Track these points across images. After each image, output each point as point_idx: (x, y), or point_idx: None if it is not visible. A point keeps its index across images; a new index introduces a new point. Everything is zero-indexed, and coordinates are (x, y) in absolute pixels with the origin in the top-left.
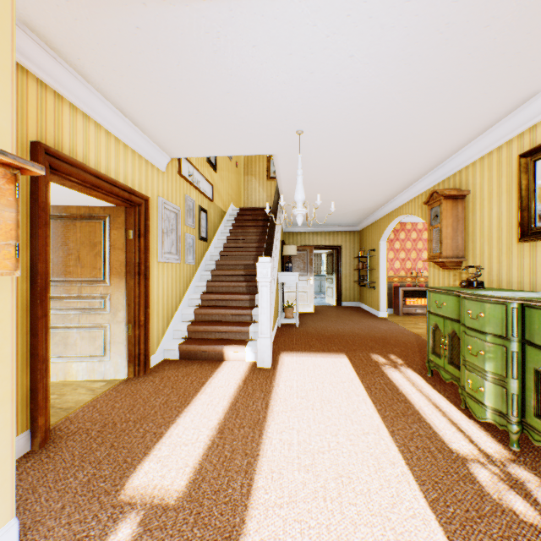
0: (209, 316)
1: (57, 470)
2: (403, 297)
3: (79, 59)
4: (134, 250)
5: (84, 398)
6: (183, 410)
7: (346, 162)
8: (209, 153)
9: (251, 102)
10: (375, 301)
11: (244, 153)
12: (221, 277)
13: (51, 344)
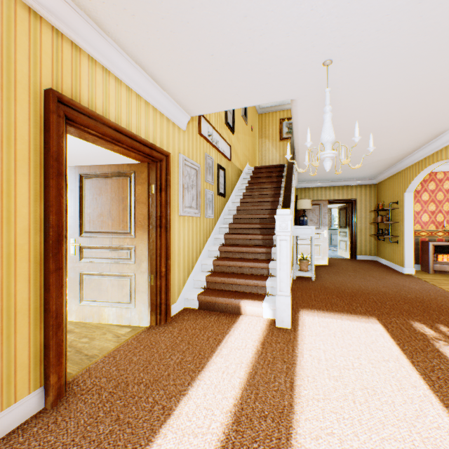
0: (226, 268)
1: (55, 446)
2: (434, 253)
3: (90, 0)
4: (156, 204)
5: (108, 345)
6: (196, 376)
7: (378, 100)
8: (225, 106)
9: (272, 26)
10: (398, 256)
11: (261, 101)
12: (238, 230)
13: (89, 289)
